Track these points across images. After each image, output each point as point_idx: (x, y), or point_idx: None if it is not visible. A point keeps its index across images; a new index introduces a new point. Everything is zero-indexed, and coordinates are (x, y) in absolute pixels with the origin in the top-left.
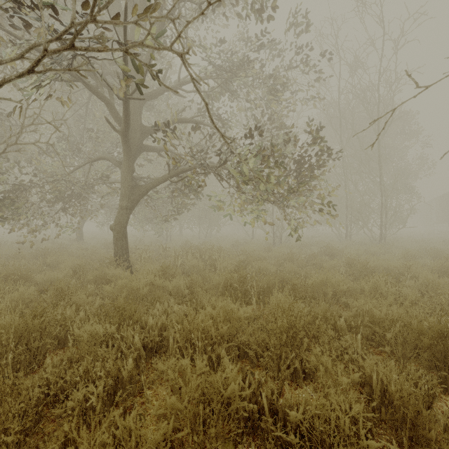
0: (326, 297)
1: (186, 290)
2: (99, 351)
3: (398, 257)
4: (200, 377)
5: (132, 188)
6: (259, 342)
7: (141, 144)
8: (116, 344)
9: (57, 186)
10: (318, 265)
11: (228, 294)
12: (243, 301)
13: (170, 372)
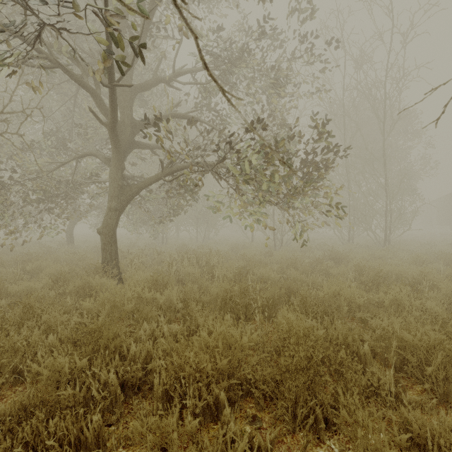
0: (339, 312)
1: (179, 304)
2: (61, 396)
3: (408, 262)
4: (192, 439)
5: (121, 187)
6: (266, 375)
7: (132, 139)
8: (85, 384)
9: (41, 186)
10: (324, 271)
11: (227, 308)
12: (246, 324)
13: (150, 436)
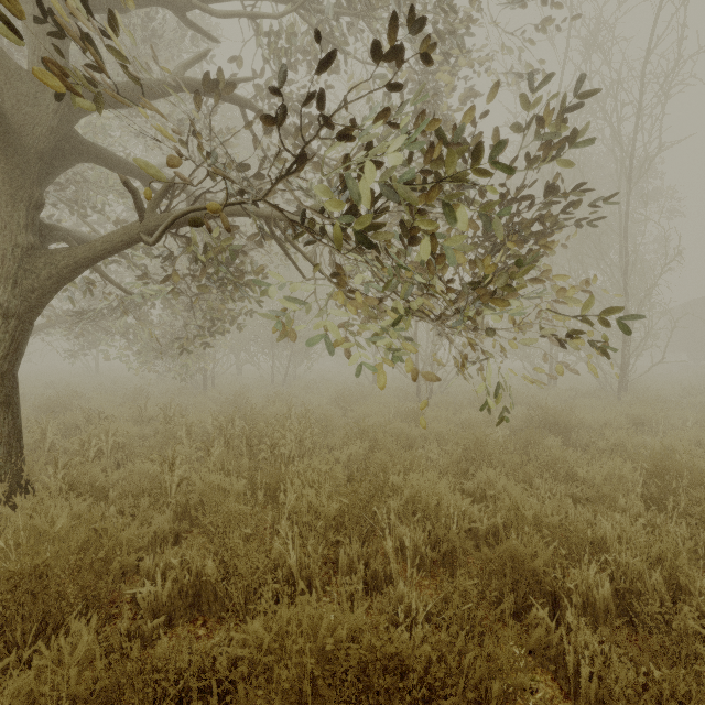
0: None
1: None
2: None
3: None
4: None
5: (27, 253)
6: None
7: (67, 128)
8: None
9: None
10: (561, 471)
11: None
12: None
13: None
